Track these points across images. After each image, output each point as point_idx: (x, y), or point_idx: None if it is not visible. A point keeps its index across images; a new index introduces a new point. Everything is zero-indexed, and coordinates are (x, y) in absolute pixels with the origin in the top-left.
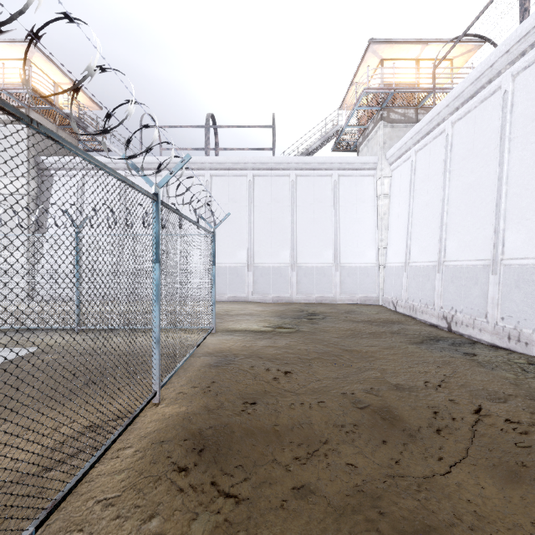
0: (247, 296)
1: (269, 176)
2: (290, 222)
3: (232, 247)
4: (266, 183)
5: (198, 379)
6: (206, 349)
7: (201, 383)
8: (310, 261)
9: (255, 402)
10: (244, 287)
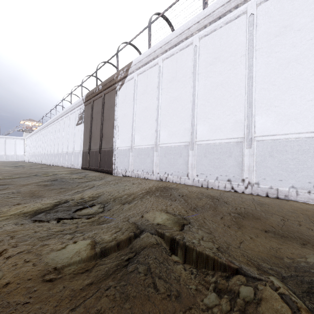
0: None
1: None
2: (4, 147)
3: None
4: None
5: None
6: None
7: None
8: (9, 154)
9: None
10: None
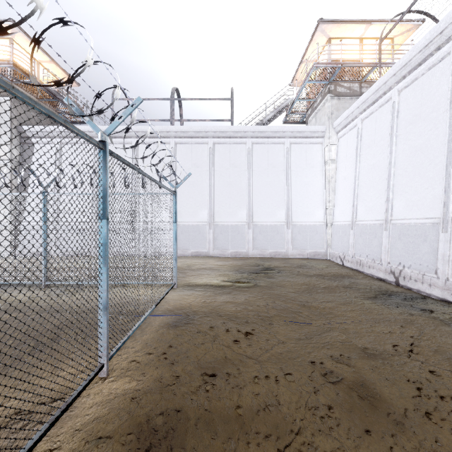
0: (208, 251)
1: (228, 144)
2: (247, 185)
3: (195, 208)
4: (225, 150)
5: (154, 342)
6: (166, 305)
7: (156, 348)
8: (265, 220)
9: (214, 374)
10: (205, 243)
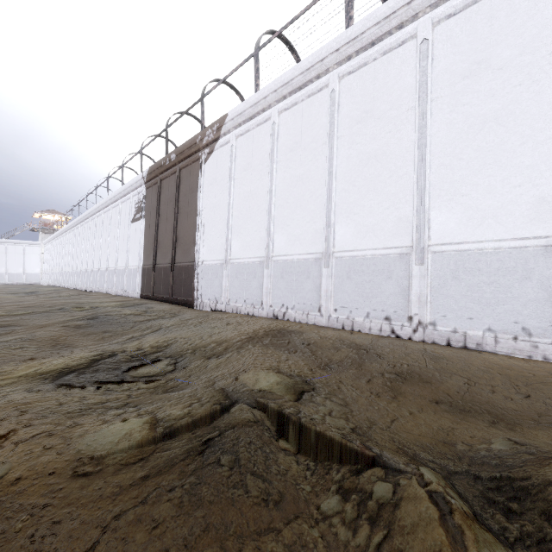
0: None
1: None
2: (5, 259)
3: None
4: None
5: None
6: None
7: None
8: (14, 271)
9: None
10: None
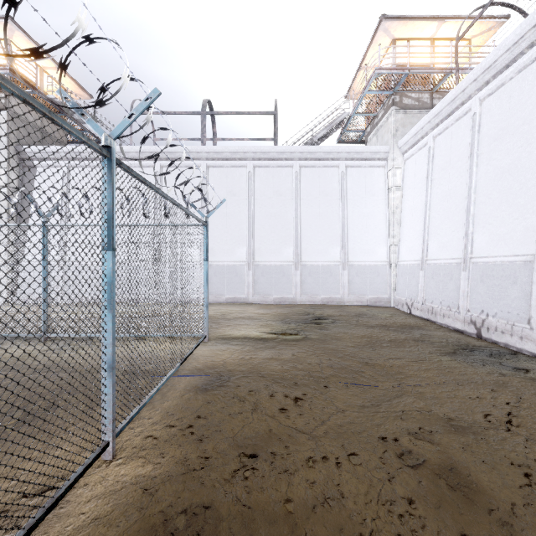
0: (247, 297)
1: (271, 167)
2: (294, 217)
3: (231, 244)
4: (267, 174)
5: (178, 411)
6: (194, 363)
7: (180, 419)
8: (315, 259)
9: (255, 454)
10: (243, 287)
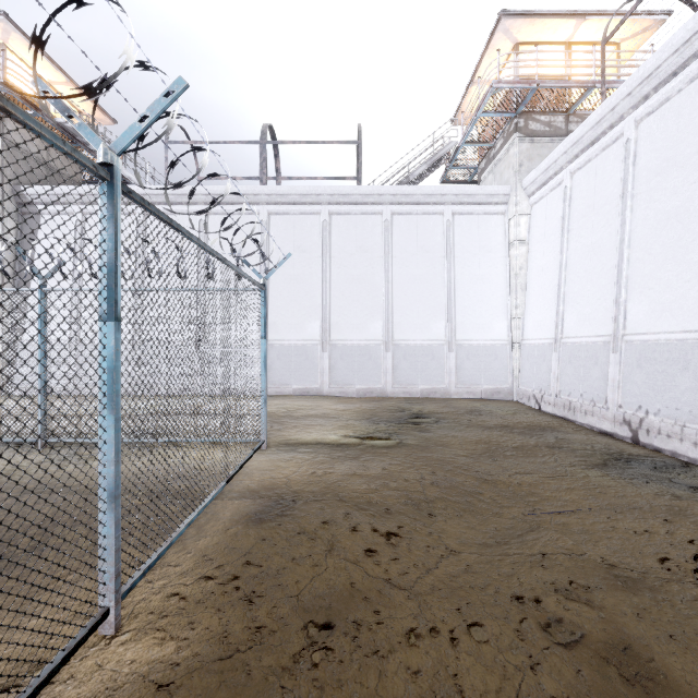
0: (321, 387)
1: (353, 214)
2: (383, 281)
3: (299, 317)
4: (348, 224)
5: (219, 554)
6: (247, 480)
7: (222, 566)
8: (412, 336)
9: (330, 624)
10: (316, 374)
